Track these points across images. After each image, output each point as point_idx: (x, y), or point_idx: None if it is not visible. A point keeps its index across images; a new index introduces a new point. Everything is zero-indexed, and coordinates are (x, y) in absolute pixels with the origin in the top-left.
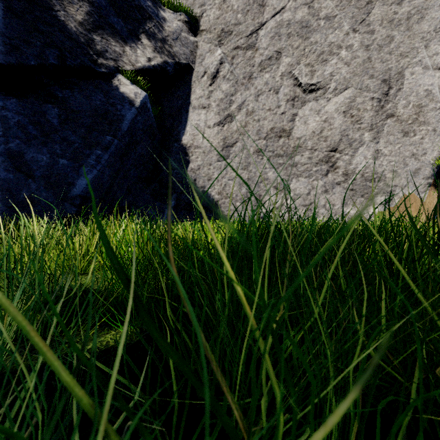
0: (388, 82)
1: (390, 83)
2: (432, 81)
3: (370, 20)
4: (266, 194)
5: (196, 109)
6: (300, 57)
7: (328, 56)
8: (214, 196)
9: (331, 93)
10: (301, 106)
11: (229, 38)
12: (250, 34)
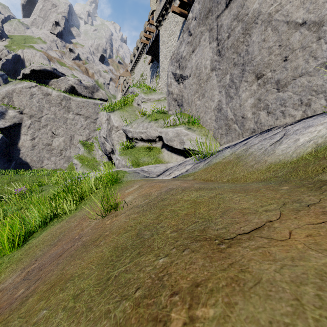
0: (71, 137)
1: (72, 137)
2: (80, 138)
3: (67, 123)
4: (45, 160)
5: (23, 135)
6: (53, 127)
7: (59, 128)
8: (29, 160)
9: (60, 137)
10: (54, 138)
11: (33, 117)
12: (39, 118)
